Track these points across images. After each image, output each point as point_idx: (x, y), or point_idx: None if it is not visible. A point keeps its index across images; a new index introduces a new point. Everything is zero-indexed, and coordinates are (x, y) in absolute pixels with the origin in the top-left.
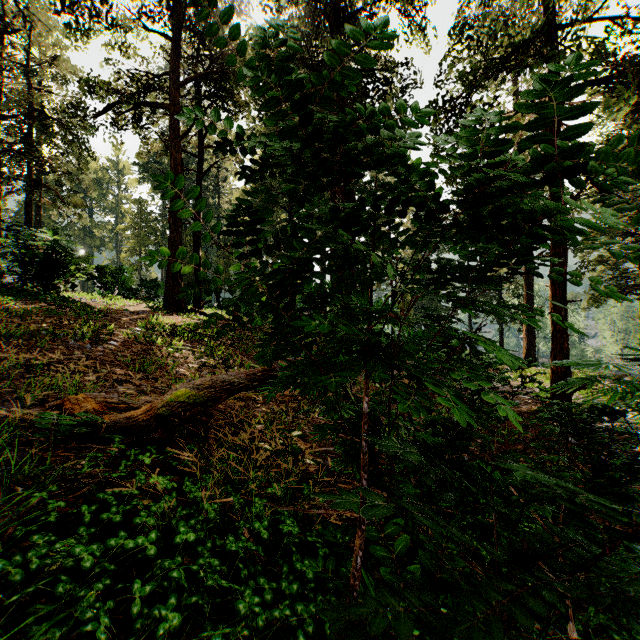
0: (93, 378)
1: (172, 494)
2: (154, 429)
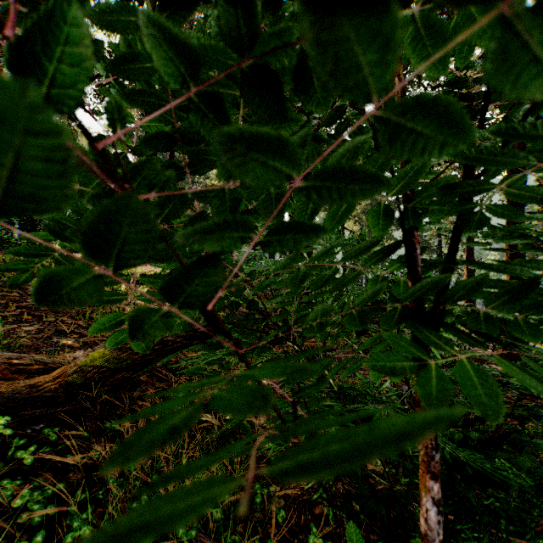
0: (33, 328)
1: (35, 537)
2: (68, 399)
